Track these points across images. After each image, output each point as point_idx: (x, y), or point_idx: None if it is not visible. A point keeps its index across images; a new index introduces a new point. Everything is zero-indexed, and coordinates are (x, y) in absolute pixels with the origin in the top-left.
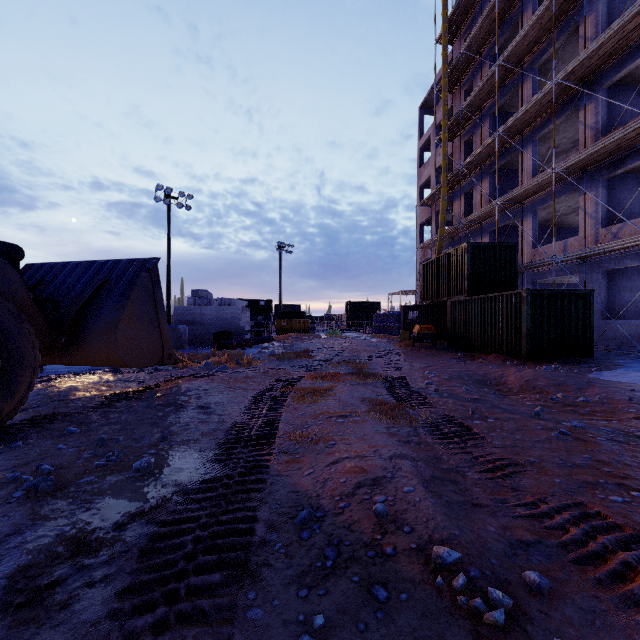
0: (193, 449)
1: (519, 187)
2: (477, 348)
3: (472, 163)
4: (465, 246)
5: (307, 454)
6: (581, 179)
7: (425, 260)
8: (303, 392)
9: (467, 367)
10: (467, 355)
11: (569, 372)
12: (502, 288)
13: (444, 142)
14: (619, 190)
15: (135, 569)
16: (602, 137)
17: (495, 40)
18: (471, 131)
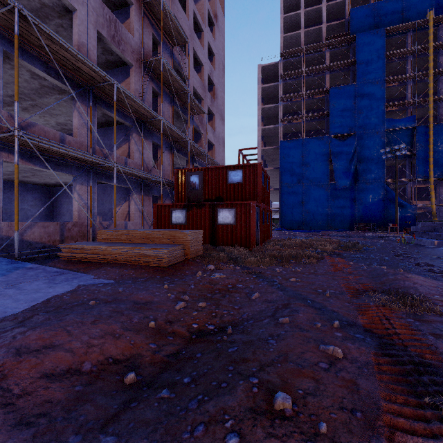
0: None
1: None
2: None
3: None
4: None
5: None
6: None
7: None
8: None
9: None
10: None
11: None
12: None
13: None
14: None
15: None
16: None
17: None
18: None
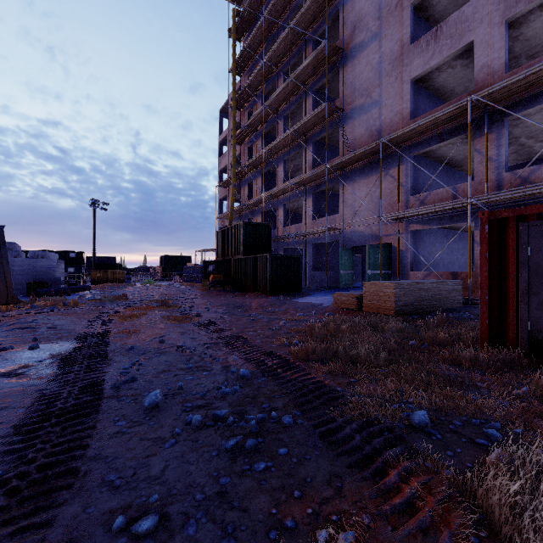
0: (60, 341)
1: (274, 189)
2: (247, 289)
3: (251, 165)
4: (241, 223)
5: (130, 336)
6: (304, 190)
7: (224, 226)
8: (125, 316)
9: (235, 300)
10: (241, 294)
11: (285, 299)
12: (263, 251)
13: (234, 146)
14: (321, 199)
15: (59, 365)
16: (312, 169)
17: (265, 87)
18: (252, 142)
